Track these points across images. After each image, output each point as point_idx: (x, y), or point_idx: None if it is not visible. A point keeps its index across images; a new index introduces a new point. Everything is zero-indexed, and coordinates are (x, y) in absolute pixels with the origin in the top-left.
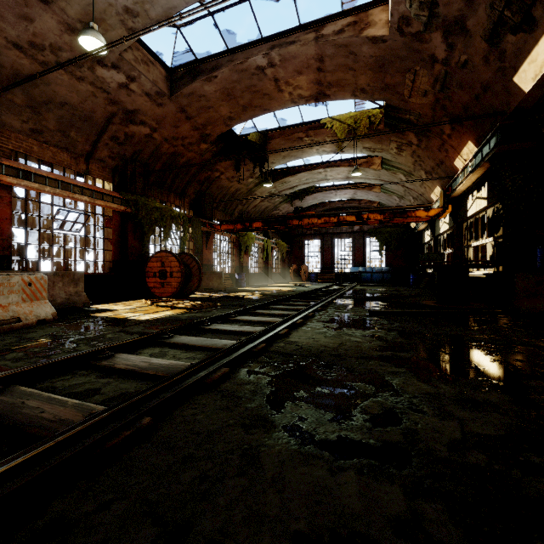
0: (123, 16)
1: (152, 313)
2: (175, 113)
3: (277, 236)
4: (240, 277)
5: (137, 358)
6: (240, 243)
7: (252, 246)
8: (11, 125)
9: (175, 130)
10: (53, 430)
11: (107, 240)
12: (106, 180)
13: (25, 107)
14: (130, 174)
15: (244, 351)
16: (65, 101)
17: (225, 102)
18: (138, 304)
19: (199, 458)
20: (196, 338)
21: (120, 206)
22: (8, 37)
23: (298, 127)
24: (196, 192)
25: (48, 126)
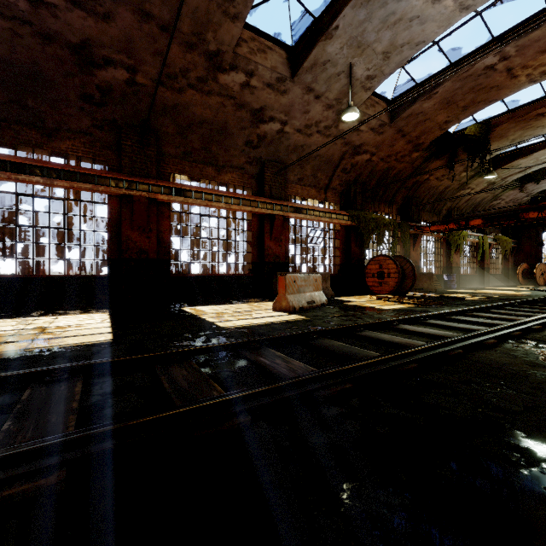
0: (364, 83)
1: (386, 305)
2: (392, 135)
3: (496, 230)
4: (449, 278)
5: (416, 327)
6: (449, 242)
7: (463, 244)
8: (289, 179)
9: (390, 149)
10: (412, 346)
11: (336, 249)
12: (336, 203)
13: (296, 166)
14: (352, 195)
15: (503, 333)
16: (317, 154)
17: (443, 110)
18: (367, 299)
19: (505, 369)
20: (449, 323)
21: (347, 221)
22: (295, 127)
23: (537, 103)
24: (403, 198)
25: (306, 174)
